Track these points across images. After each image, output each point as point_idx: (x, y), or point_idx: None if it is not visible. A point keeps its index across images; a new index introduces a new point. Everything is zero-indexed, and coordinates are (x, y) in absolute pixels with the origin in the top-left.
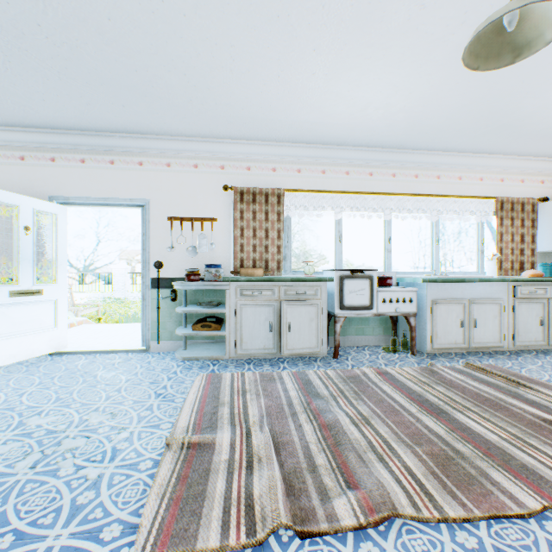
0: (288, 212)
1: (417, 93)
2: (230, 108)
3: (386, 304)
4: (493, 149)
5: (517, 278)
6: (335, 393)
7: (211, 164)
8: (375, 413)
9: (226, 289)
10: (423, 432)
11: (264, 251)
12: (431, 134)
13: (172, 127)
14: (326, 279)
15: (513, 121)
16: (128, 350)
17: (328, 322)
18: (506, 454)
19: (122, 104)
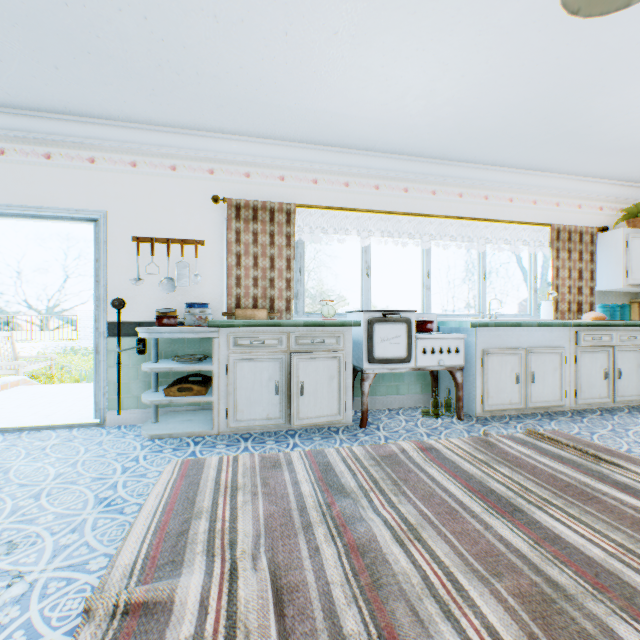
0: (301, 235)
1: (470, 77)
2: (219, 82)
3: (427, 355)
4: (550, 165)
5: (580, 321)
6: (366, 485)
7: (196, 166)
8: (426, 518)
9: (214, 337)
10: (499, 549)
11: (268, 286)
12: (481, 140)
13: (136, 108)
14: (351, 324)
15: (579, 127)
16: (72, 425)
17: (352, 379)
18: (625, 584)
19: (54, 64)
